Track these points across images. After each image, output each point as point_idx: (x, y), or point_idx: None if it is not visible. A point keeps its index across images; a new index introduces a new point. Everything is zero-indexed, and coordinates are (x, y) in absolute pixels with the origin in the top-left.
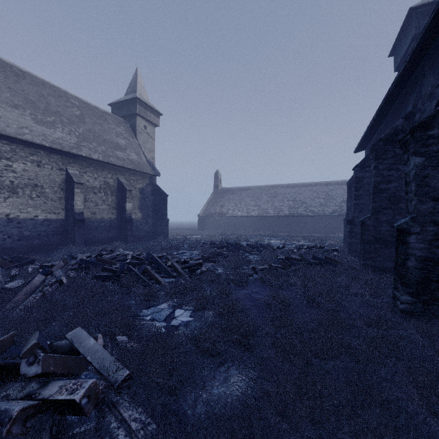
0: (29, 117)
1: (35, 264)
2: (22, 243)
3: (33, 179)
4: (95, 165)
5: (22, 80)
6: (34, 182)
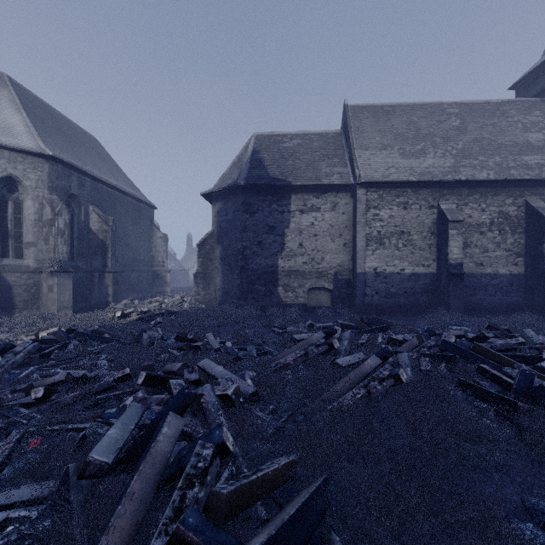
0: (396, 154)
1: (387, 333)
2: (388, 301)
3: (399, 225)
4: (482, 190)
5: (392, 116)
6: (400, 229)
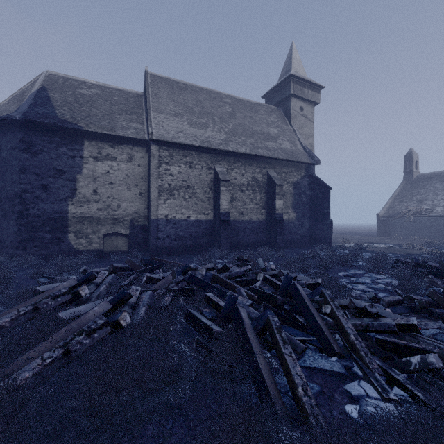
0: (185, 122)
1: (155, 272)
2: (177, 243)
3: (186, 180)
4: (242, 160)
5: (185, 92)
6: (187, 184)
